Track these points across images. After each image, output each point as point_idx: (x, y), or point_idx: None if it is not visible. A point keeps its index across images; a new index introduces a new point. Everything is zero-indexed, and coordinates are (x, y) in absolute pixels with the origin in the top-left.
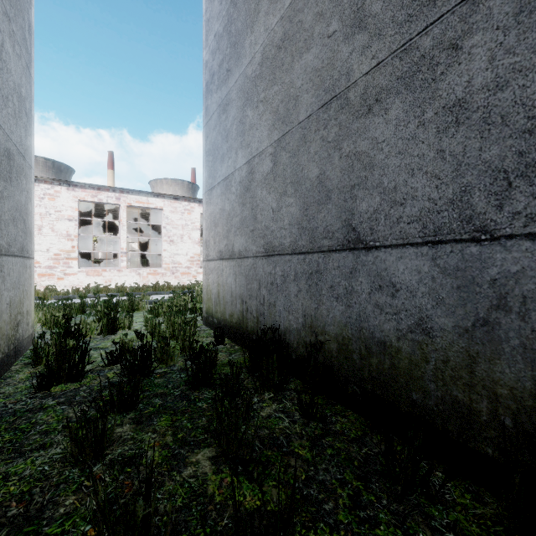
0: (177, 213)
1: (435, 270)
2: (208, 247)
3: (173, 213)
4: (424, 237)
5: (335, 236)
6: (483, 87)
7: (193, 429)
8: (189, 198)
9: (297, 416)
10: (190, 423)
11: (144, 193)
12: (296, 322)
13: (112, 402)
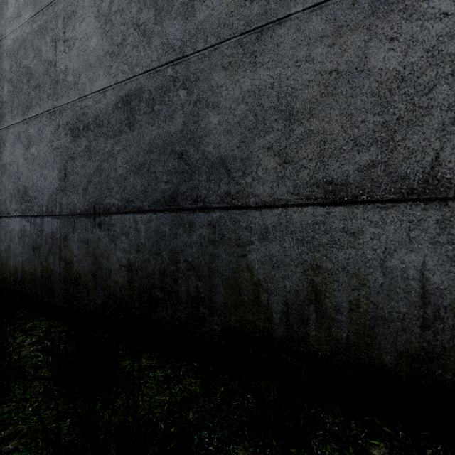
0: None
1: (1, 227)
2: None
3: None
4: None
5: None
6: (9, 163)
7: None
8: None
9: None
10: None
11: None
12: None
13: None
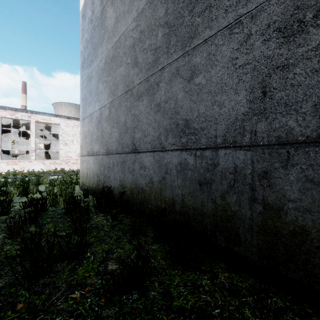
0: (70, 127)
1: (154, 161)
2: (83, 149)
3: (67, 126)
4: (151, 149)
5: (129, 147)
6: (163, 101)
7: (64, 226)
8: (77, 118)
9: (110, 220)
10: (63, 225)
11: (47, 114)
12: (117, 184)
13: (26, 219)
